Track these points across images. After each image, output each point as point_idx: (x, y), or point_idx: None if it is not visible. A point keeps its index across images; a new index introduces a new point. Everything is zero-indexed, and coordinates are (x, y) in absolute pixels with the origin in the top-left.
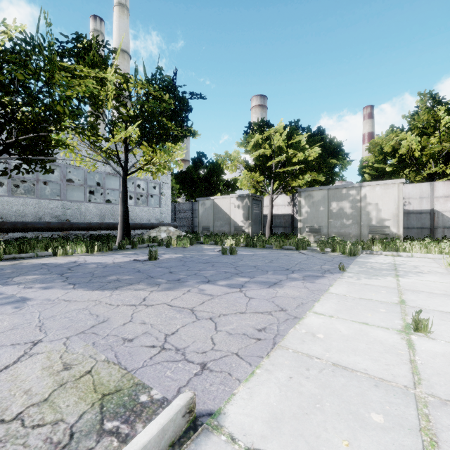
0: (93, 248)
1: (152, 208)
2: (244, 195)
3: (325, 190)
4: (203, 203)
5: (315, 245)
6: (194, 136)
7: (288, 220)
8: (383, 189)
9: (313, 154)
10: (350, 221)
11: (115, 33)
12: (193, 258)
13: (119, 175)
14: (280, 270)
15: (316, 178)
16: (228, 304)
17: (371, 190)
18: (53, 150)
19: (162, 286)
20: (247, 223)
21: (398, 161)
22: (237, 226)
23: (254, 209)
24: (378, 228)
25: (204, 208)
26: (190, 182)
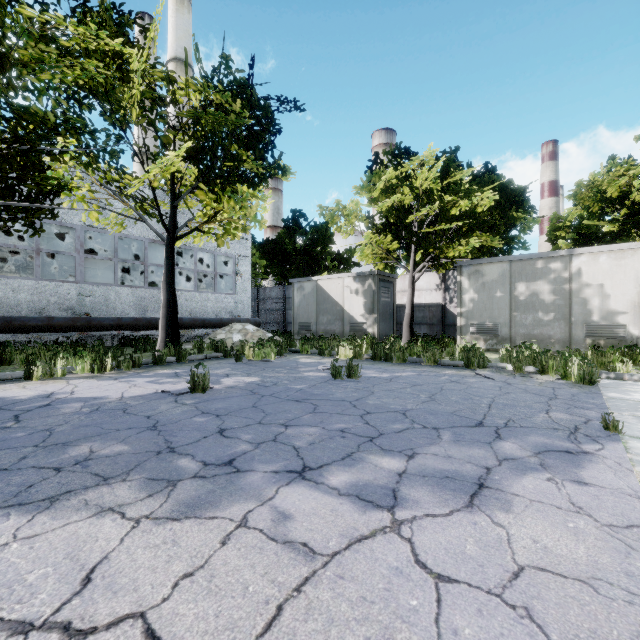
0: (104, 364)
1: (223, 295)
2: (366, 274)
3: (504, 262)
4: (301, 287)
5: (492, 357)
6: (284, 175)
7: (436, 313)
8: (614, 259)
9: (486, 202)
10: (551, 316)
11: (171, 35)
12: (277, 387)
13: (162, 239)
14: (466, 426)
15: (487, 244)
16: (371, 636)
17: (591, 261)
18: (53, 199)
19: (179, 493)
20: (371, 318)
21: (628, 213)
22: (354, 322)
23: (383, 295)
24: (604, 327)
25: (302, 295)
26: (282, 256)
